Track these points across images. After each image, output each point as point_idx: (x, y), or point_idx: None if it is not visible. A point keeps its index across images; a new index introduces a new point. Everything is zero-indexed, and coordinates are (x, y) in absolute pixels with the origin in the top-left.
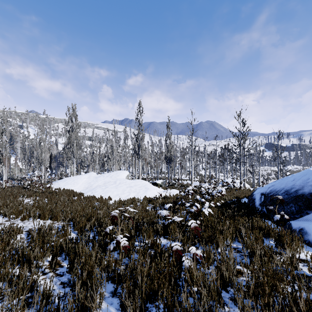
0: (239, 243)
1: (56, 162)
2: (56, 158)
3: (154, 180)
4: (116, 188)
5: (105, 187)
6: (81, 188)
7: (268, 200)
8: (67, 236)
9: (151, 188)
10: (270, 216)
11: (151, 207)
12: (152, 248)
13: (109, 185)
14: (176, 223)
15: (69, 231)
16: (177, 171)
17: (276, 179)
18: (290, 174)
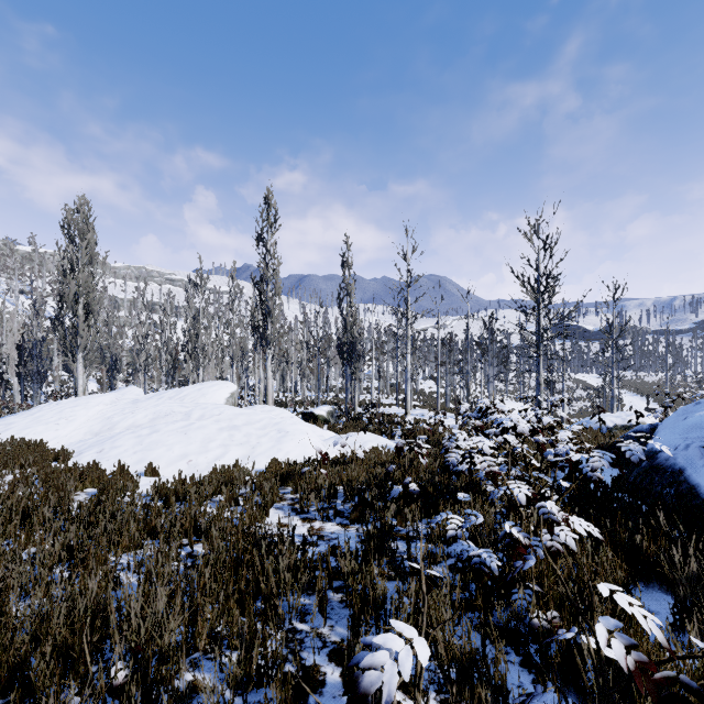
0: None
1: (36, 360)
2: (36, 349)
3: (310, 407)
4: (183, 435)
5: (149, 432)
6: (78, 436)
7: None
8: None
9: (296, 431)
10: None
11: (289, 505)
12: None
13: (165, 423)
14: None
15: None
16: (365, 386)
17: (587, 400)
18: None
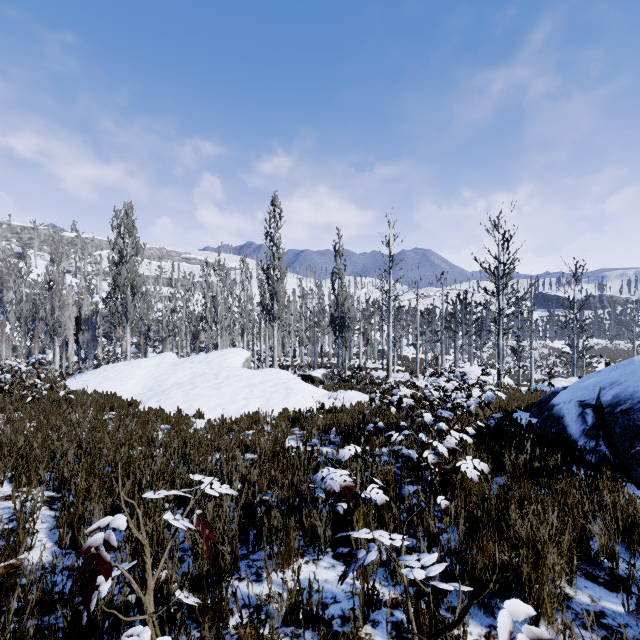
0: (593, 583)
1: (90, 330)
2: (90, 321)
3: (307, 370)
4: (216, 390)
5: (192, 388)
6: (137, 390)
7: (619, 423)
8: (17, 554)
9: (299, 388)
10: (634, 471)
11: (298, 437)
12: (294, 623)
13: (201, 381)
14: (371, 502)
15: (39, 530)
16: (355, 351)
17: (561, 366)
18: (592, 357)
